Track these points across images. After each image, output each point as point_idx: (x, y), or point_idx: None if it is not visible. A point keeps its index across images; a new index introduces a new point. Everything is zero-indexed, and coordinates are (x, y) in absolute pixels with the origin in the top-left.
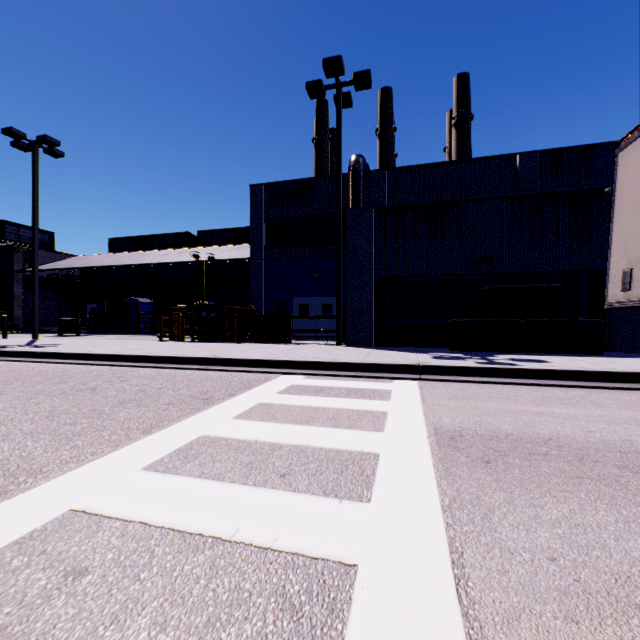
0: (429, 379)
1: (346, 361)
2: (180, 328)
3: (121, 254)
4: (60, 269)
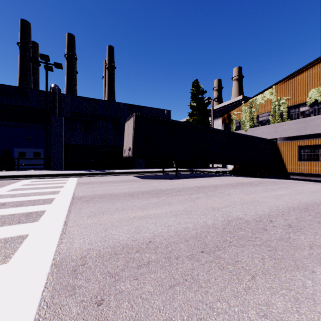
0: (82, 176)
1: (53, 173)
2: None
3: None
4: None
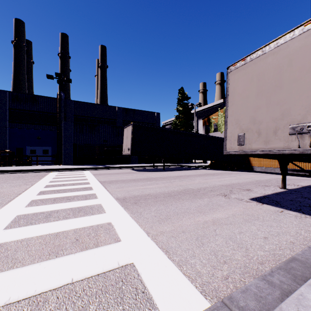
0: (91, 170)
1: (70, 168)
2: None
3: None
4: None
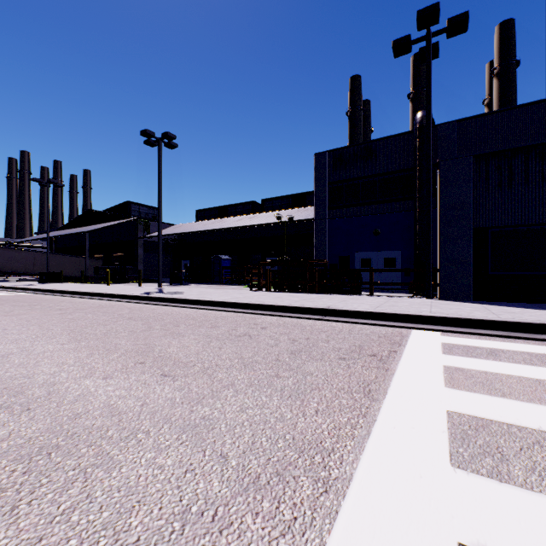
0: None
1: (485, 318)
2: (267, 280)
3: (206, 221)
4: (167, 235)
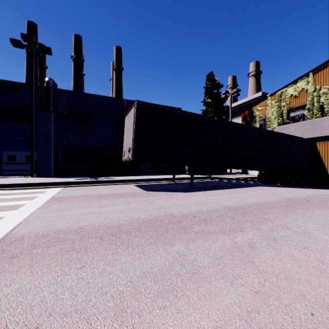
0: (68, 186)
1: (30, 182)
2: None
3: None
4: None
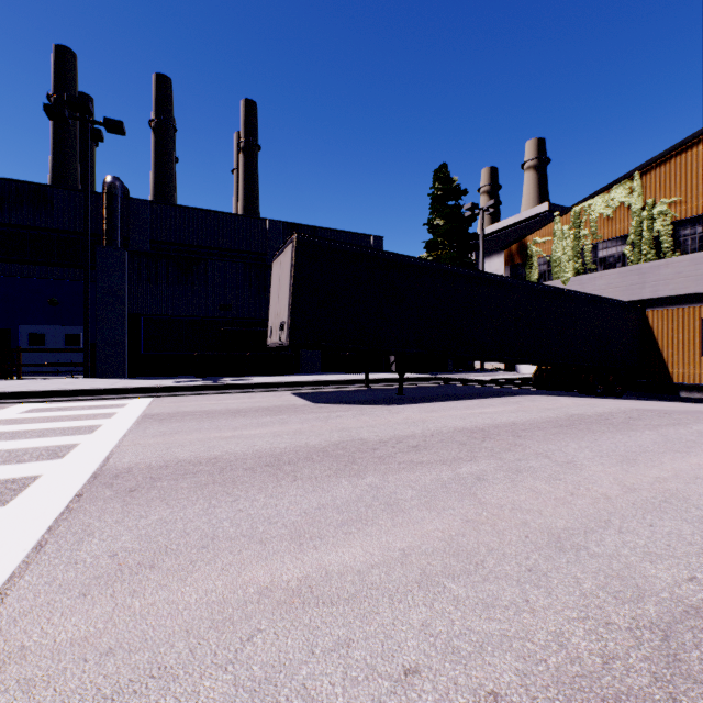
0: (163, 395)
1: (92, 388)
2: None
3: None
4: None
